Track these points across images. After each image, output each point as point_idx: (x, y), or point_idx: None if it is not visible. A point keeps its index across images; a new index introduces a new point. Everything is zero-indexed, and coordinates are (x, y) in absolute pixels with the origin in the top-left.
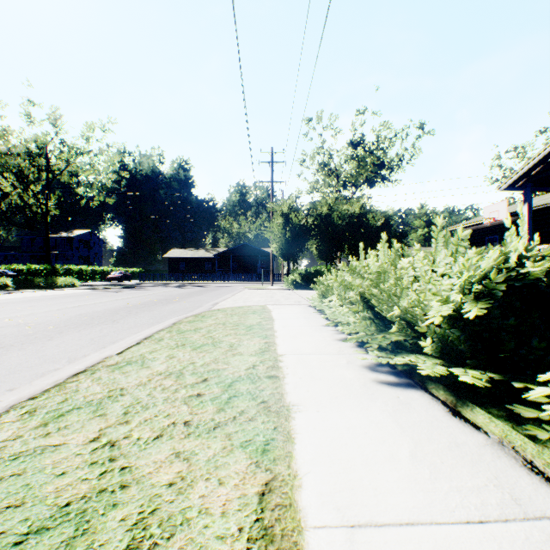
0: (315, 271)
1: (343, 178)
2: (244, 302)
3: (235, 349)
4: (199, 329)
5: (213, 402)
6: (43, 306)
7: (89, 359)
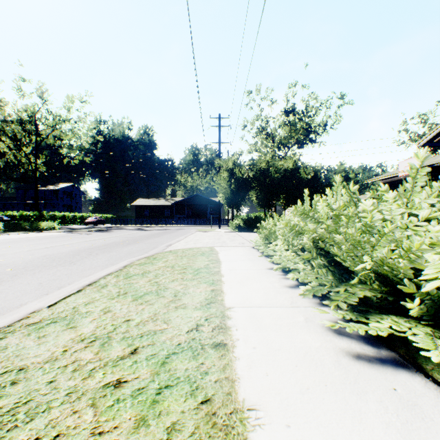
0: (255, 217)
1: (277, 140)
2: (194, 243)
3: (179, 299)
4: (147, 273)
5: (134, 402)
6: (17, 247)
7: (22, 310)
